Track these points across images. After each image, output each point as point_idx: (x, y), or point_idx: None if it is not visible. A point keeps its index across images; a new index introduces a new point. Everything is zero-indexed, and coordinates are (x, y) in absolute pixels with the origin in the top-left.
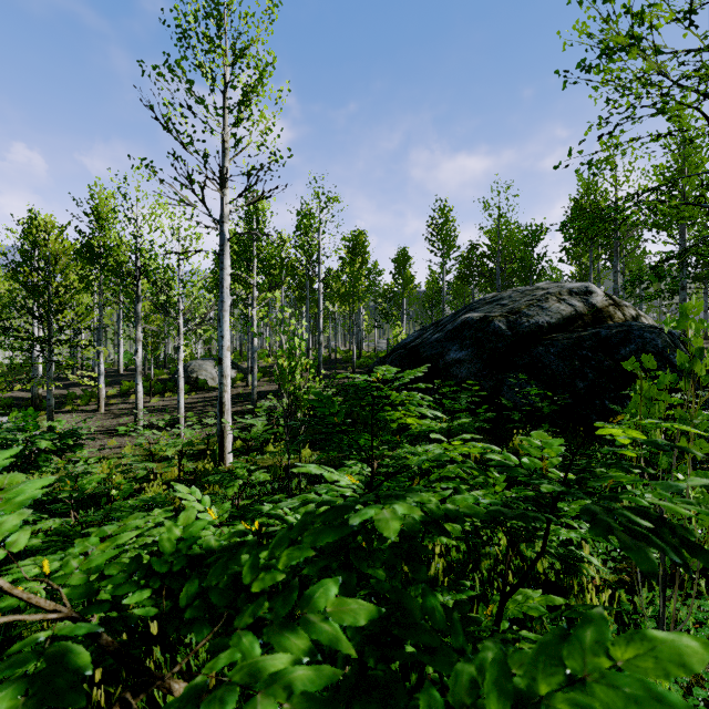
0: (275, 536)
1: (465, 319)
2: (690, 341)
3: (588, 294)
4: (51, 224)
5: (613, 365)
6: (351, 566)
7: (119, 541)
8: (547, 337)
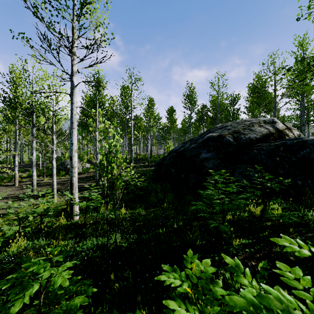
0: None
1: (209, 136)
2: None
3: (274, 123)
4: None
5: (296, 160)
6: None
7: None
8: (256, 145)
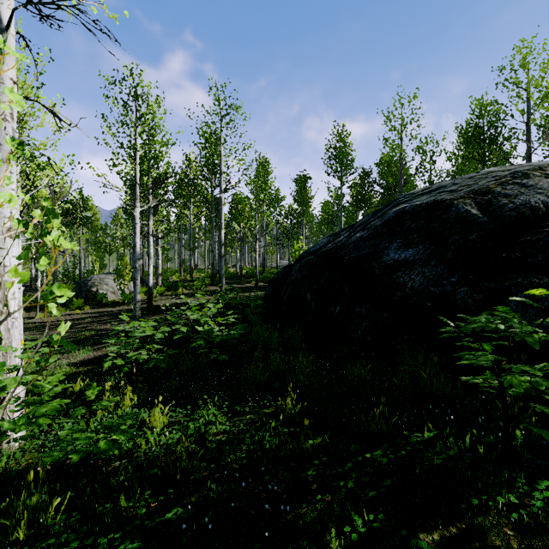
0: None
1: (402, 209)
2: None
3: None
4: None
5: None
6: None
7: None
8: None
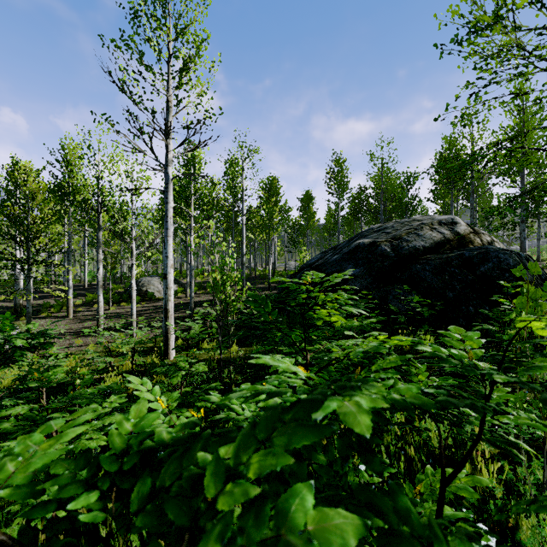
0: (218, 422)
1: (358, 244)
2: (534, 261)
3: (454, 224)
4: (29, 168)
5: (474, 279)
6: (301, 456)
7: (64, 439)
8: (423, 257)
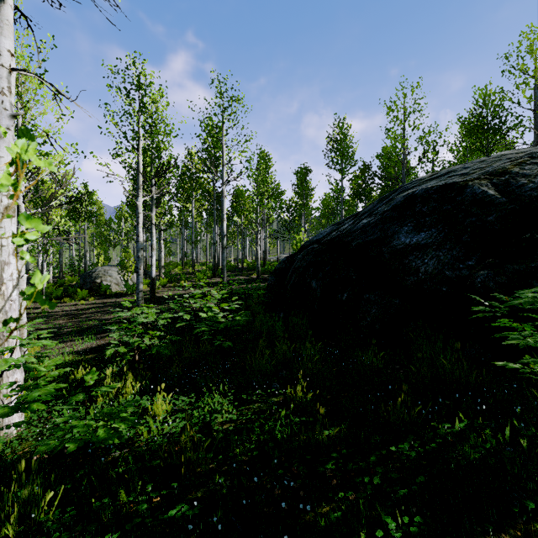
0: None
1: (411, 193)
2: None
3: None
4: None
5: None
6: None
7: None
8: None
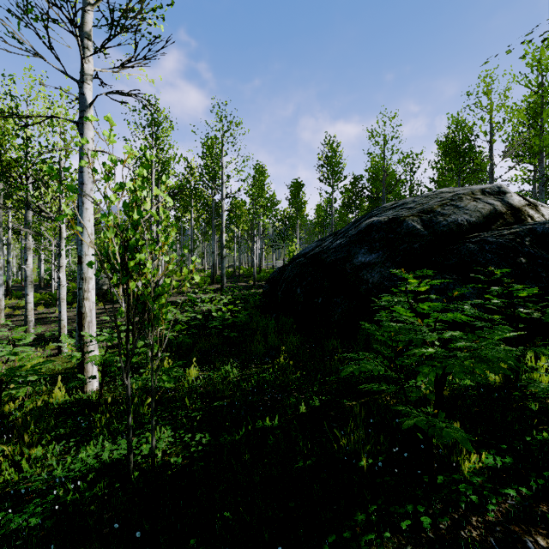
0: None
1: (371, 222)
2: None
3: (502, 194)
4: None
5: None
6: None
7: None
8: (470, 236)
